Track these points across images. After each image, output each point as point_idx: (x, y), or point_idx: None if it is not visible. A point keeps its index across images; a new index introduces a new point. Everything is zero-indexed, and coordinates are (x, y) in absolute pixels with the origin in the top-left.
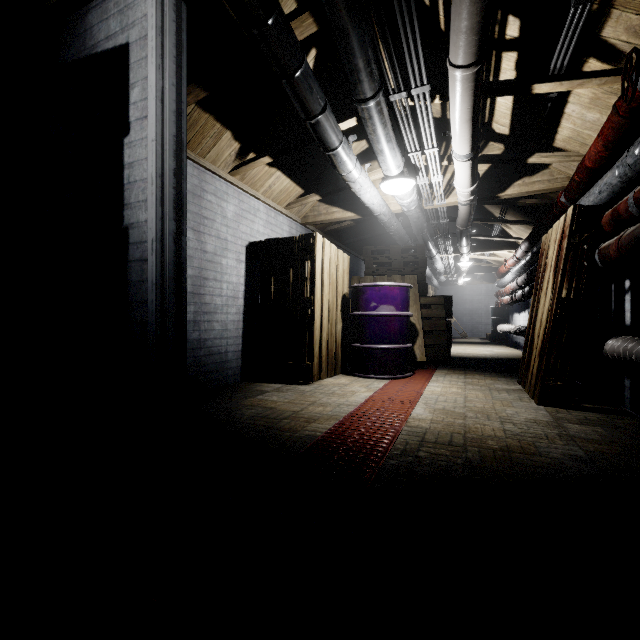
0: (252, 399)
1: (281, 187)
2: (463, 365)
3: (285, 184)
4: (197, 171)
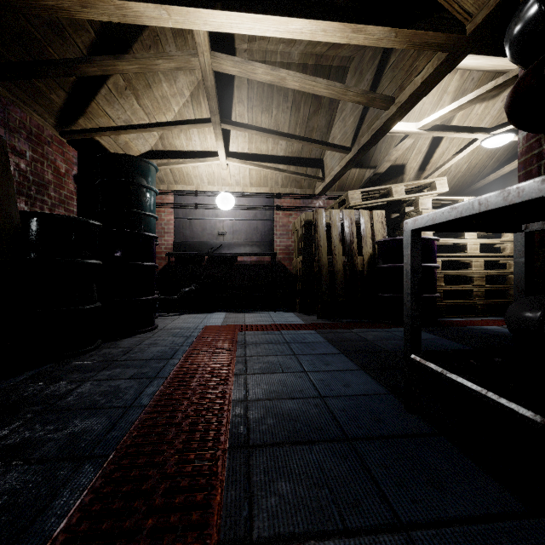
0: None
1: None
2: None
3: None
4: None
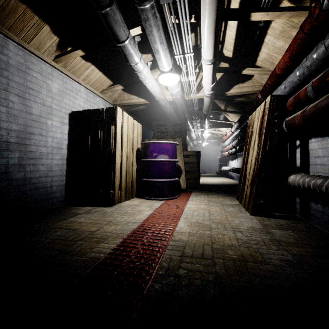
0: (64, 221)
1: (96, 77)
2: (206, 189)
3: (99, 76)
4: (22, 52)
